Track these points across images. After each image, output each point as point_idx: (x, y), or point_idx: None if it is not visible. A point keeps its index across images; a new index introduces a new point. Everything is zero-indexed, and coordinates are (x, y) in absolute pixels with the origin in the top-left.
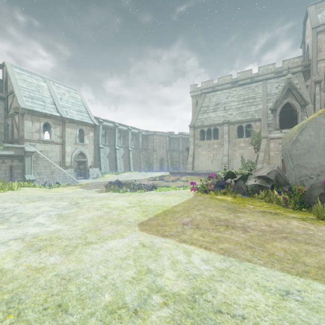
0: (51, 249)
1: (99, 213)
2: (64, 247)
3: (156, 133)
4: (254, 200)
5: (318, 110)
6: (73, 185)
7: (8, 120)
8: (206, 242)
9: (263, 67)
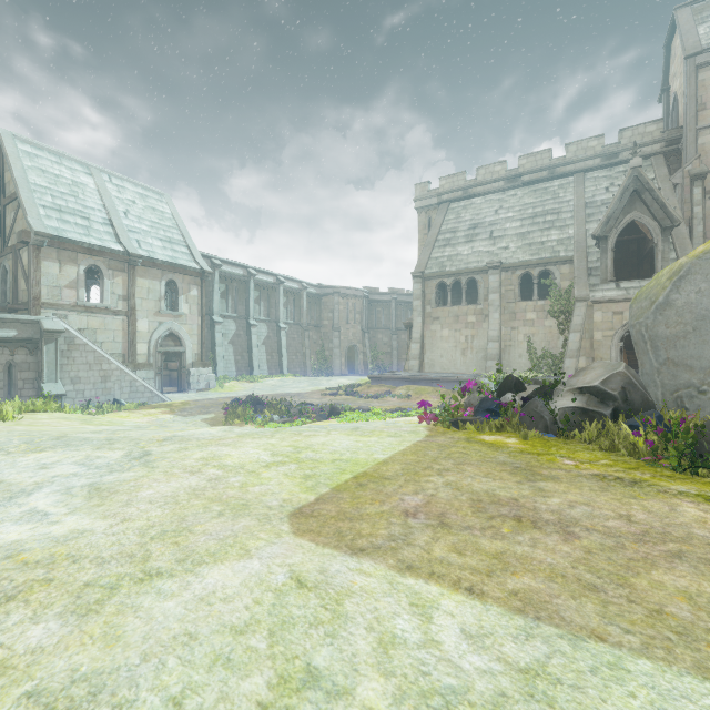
0: (43, 595)
1: (195, 480)
2: (81, 589)
3: (340, 291)
4: (572, 445)
5: (699, 239)
6: (152, 406)
7: (6, 260)
8: (470, 571)
9: (577, 143)
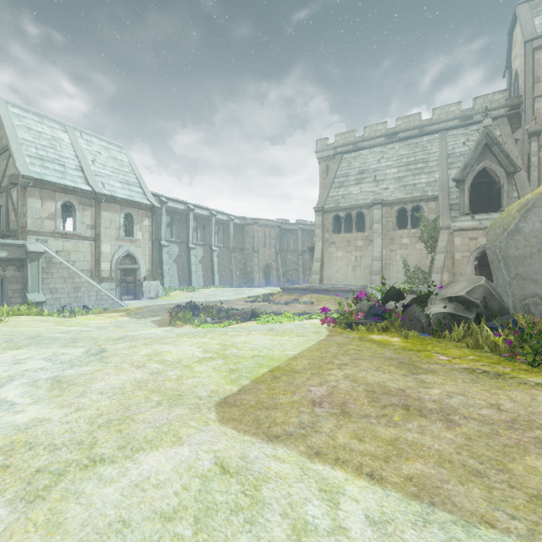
0: None
1: (140, 374)
2: (32, 475)
3: (258, 222)
4: (444, 343)
5: (534, 182)
6: (113, 311)
7: None
8: (369, 457)
9: (441, 108)
